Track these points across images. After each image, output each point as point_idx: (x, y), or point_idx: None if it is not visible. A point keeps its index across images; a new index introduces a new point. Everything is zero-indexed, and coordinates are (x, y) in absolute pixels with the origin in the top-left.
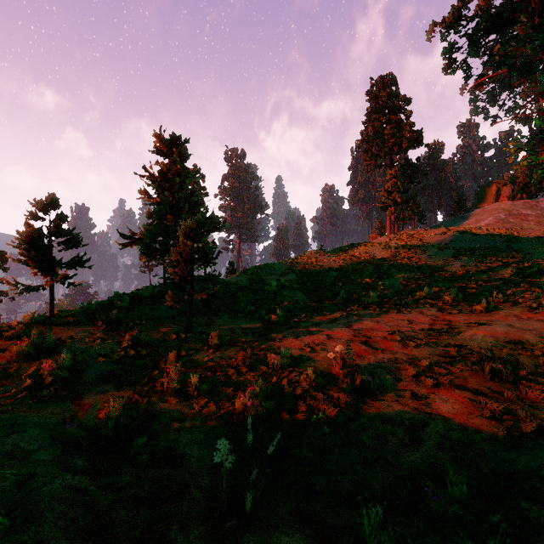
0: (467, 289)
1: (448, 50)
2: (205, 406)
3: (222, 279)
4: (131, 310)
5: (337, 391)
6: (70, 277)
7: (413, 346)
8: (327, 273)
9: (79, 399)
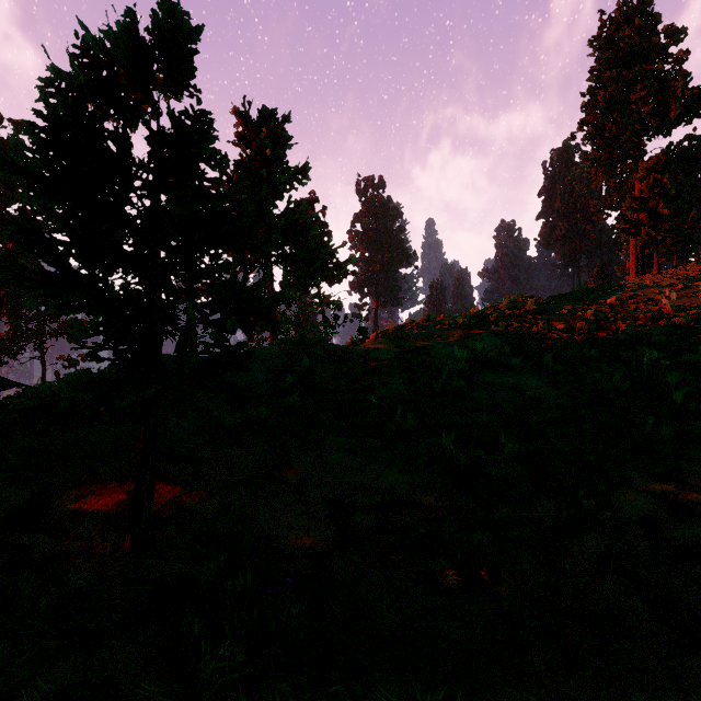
0: None
1: None
2: None
3: (335, 345)
4: None
5: None
6: None
7: None
8: (568, 334)
9: None
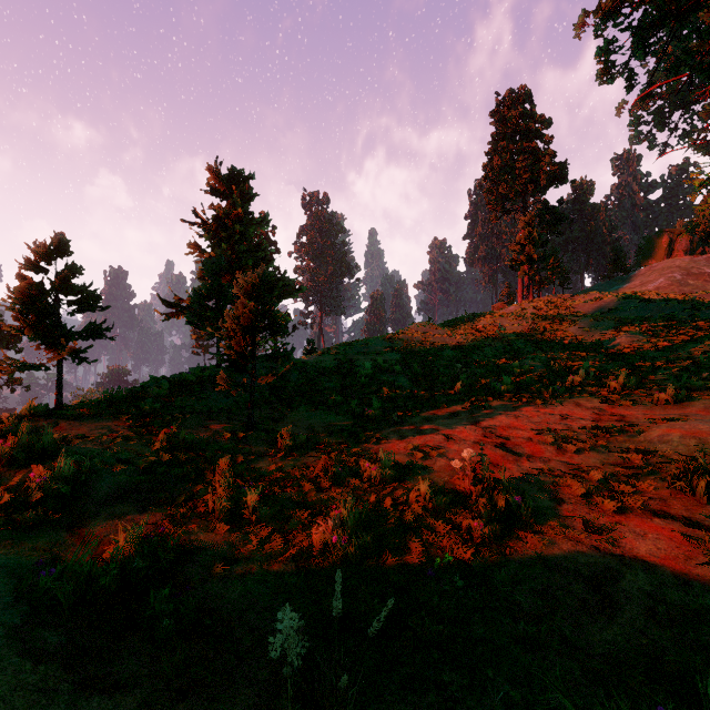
0: (641, 372)
1: (604, 50)
2: (267, 539)
3: (297, 359)
4: (171, 399)
5: (468, 518)
6: (84, 351)
7: (573, 451)
8: (440, 352)
9: (80, 525)
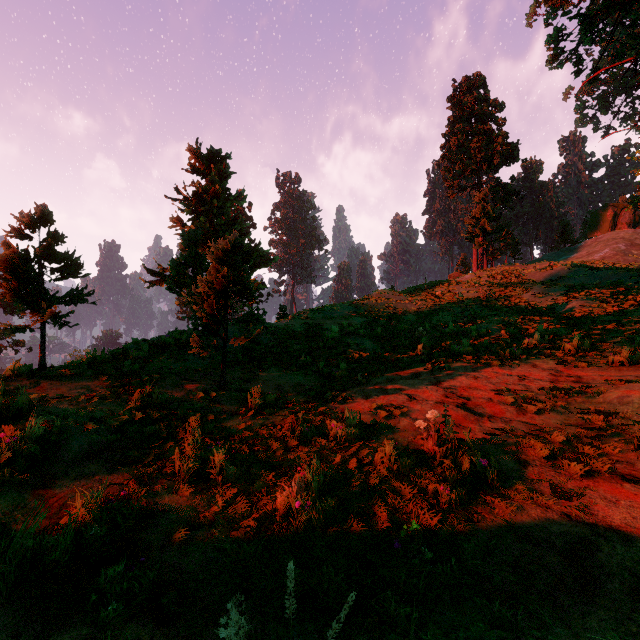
0: (594, 335)
1: (553, 38)
2: (231, 502)
3: (269, 323)
4: (149, 360)
5: (433, 480)
6: (64, 315)
7: (533, 411)
8: (402, 316)
9: (46, 486)
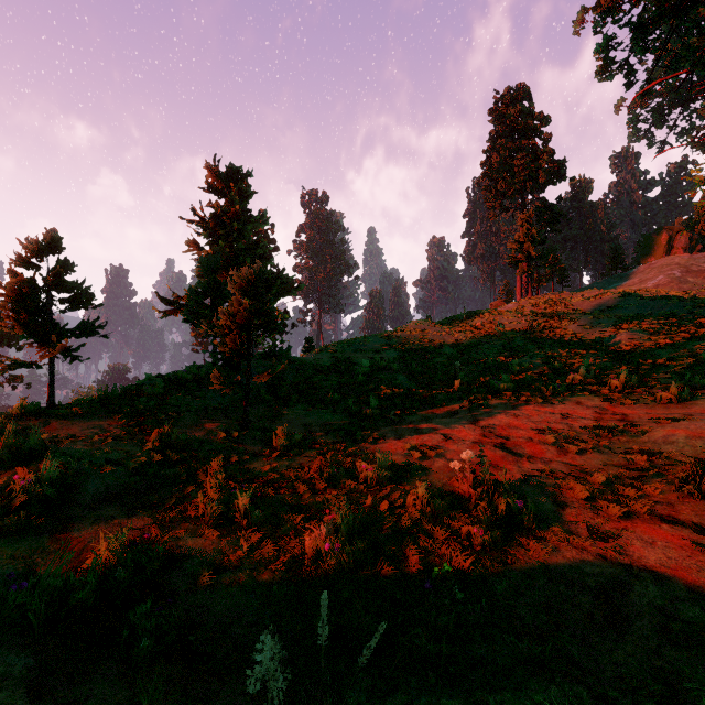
0: (643, 370)
1: (603, 47)
2: (258, 546)
3: (294, 357)
4: (166, 398)
5: (467, 522)
6: (75, 349)
7: (575, 451)
8: (439, 349)
9: (64, 530)
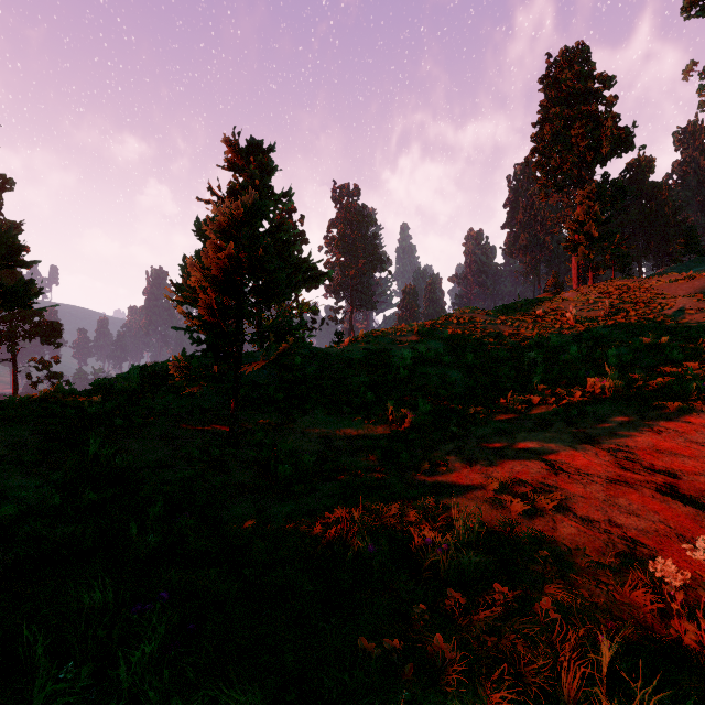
0: None
1: None
2: None
3: (318, 348)
4: (138, 396)
5: None
6: None
7: None
8: (496, 340)
9: None
